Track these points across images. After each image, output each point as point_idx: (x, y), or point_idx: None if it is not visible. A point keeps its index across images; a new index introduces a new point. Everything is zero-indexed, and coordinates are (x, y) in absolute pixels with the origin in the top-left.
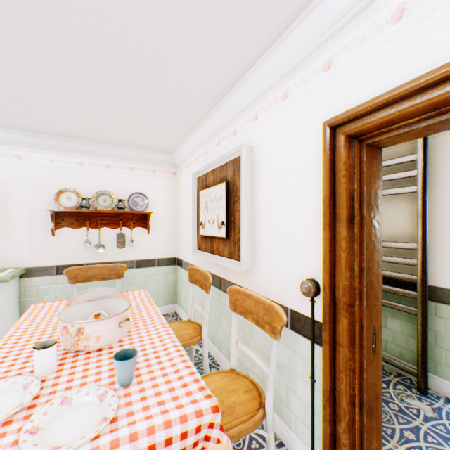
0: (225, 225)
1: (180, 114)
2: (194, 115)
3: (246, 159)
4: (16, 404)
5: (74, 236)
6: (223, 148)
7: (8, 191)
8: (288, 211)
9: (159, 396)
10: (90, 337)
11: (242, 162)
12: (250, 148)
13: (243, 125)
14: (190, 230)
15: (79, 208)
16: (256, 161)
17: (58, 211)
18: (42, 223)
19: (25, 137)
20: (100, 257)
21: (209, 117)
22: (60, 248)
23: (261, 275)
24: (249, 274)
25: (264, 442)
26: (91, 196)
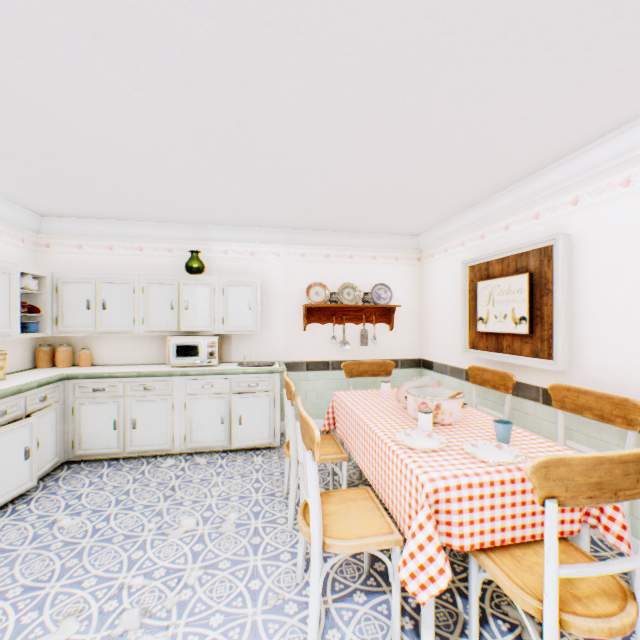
0: (527, 320)
1: (458, 199)
2: (474, 198)
3: (562, 249)
4: (436, 443)
5: (321, 332)
6: (515, 233)
7: (269, 288)
8: (631, 306)
9: (544, 453)
10: (445, 412)
11: (557, 253)
12: (566, 236)
13: (552, 209)
14: (449, 327)
15: (325, 303)
16: (575, 250)
17: (310, 306)
18: (294, 318)
19: (283, 235)
20: (343, 355)
21: (494, 198)
22: (309, 344)
23: (584, 375)
24: (562, 375)
25: (599, 549)
26: (336, 290)
